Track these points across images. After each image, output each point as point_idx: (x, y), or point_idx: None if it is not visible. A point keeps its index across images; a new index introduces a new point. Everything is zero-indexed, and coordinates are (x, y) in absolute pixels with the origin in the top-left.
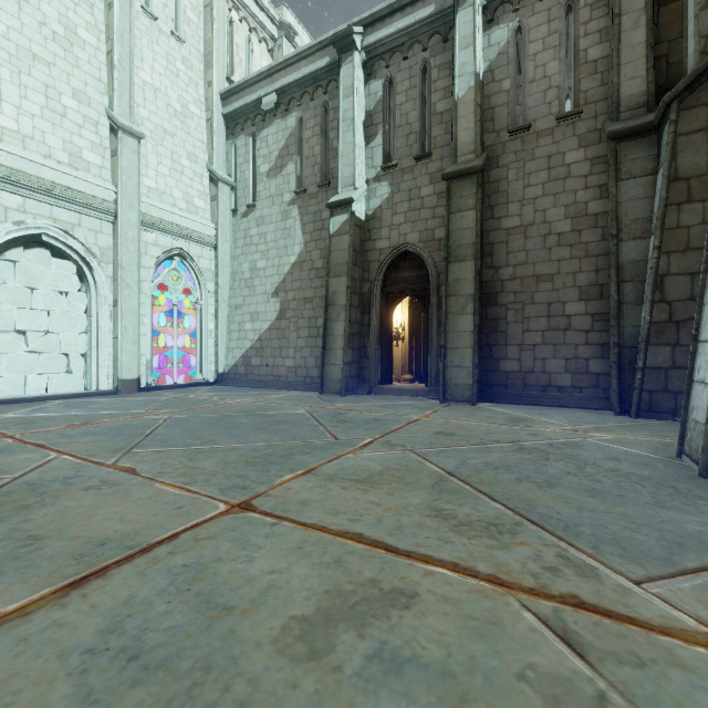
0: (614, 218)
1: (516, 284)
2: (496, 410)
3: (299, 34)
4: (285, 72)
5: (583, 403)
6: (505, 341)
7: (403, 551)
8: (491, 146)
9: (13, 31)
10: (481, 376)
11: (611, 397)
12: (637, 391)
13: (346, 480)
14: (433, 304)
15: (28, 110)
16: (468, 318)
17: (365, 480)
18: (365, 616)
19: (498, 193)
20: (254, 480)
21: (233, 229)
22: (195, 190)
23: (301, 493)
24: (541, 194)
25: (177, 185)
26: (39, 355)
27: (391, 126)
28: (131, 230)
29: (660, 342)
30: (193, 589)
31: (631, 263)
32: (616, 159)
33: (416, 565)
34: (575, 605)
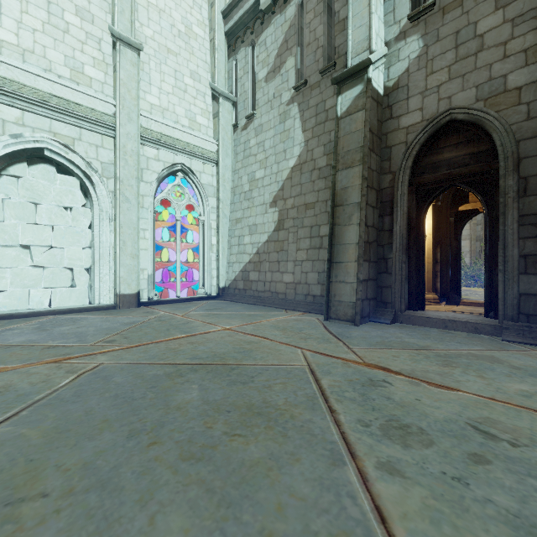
0: None
1: None
2: None
3: None
4: None
5: None
6: None
7: None
8: None
9: None
10: None
11: None
12: None
13: None
14: (505, 191)
15: (29, 24)
16: None
17: None
18: None
19: None
20: None
21: (234, 144)
22: (197, 108)
23: None
24: None
25: (180, 102)
26: (43, 270)
27: None
28: (129, 143)
29: None
30: None
31: None
32: None
33: None
34: None
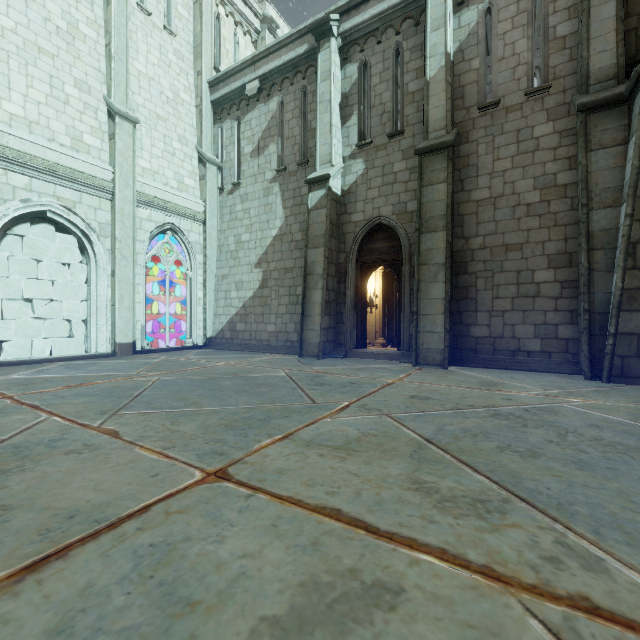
0: (584, 188)
1: (485, 253)
2: (467, 374)
3: (280, 27)
4: (267, 60)
5: (552, 367)
6: (474, 307)
7: (384, 532)
8: (461, 122)
9: (21, 26)
10: (452, 341)
11: (580, 362)
12: (609, 356)
13: (324, 447)
14: (405, 273)
15: (34, 98)
16: (439, 285)
17: (342, 447)
18: (345, 619)
19: (468, 166)
20: (232, 445)
21: (220, 206)
22: (185, 170)
23: (278, 461)
24: (510, 166)
25: (169, 165)
26: (44, 321)
27: (365, 107)
28: (127, 207)
29: (633, 308)
30: (156, 576)
31: (601, 231)
32: (586, 131)
33: (400, 551)
34: (588, 611)
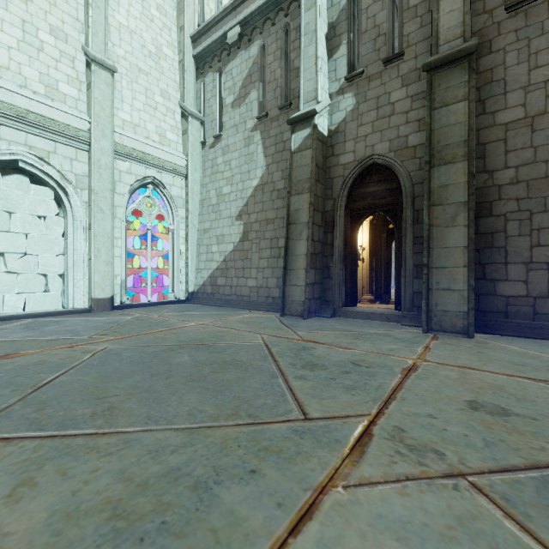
0: None
1: (519, 189)
2: (512, 349)
3: None
4: (248, 2)
5: None
6: (503, 258)
7: None
8: (481, 30)
9: None
10: None
11: None
12: None
13: None
14: (406, 219)
15: (4, 42)
16: (460, 230)
17: None
18: None
19: (491, 82)
20: None
21: (203, 160)
22: (167, 125)
23: None
24: None
25: (151, 119)
26: (17, 275)
27: (355, 35)
28: (104, 158)
29: None
30: None
31: None
32: None
33: None
34: None
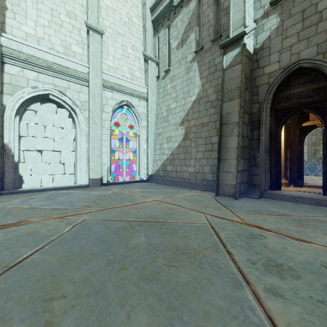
0: None
1: None
2: None
3: None
4: None
5: None
6: None
7: None
8: None
9: None
10: None
11: None
12: None
13: None
14: None
15: (41, 23)
16: None
17: None
18: None
19: None
20: None
21: (157, 88)
22: (135, 67)
23: None
24: None
25: (125, 64)
26: (49, 164)
27: None
28: (96, 89)
29: None
30: None
31: None
32: None
33: None
34: None
